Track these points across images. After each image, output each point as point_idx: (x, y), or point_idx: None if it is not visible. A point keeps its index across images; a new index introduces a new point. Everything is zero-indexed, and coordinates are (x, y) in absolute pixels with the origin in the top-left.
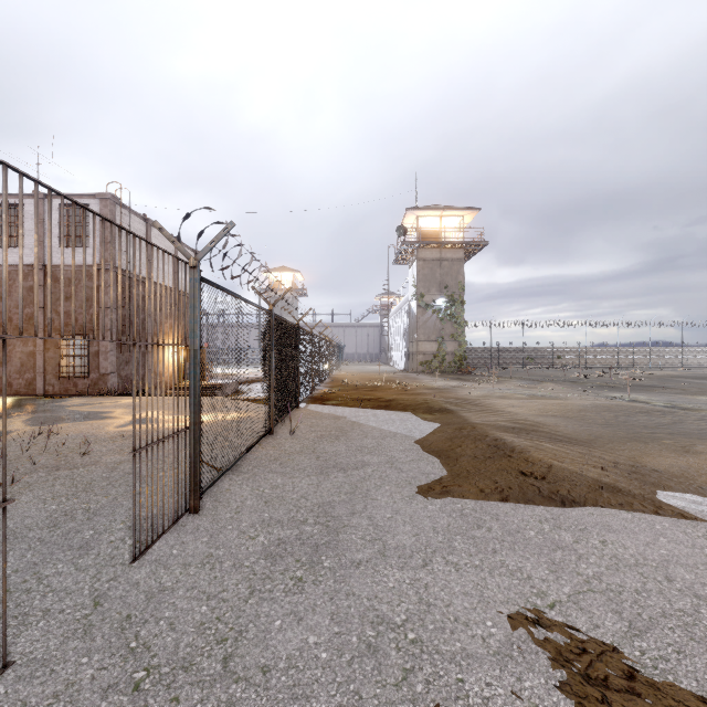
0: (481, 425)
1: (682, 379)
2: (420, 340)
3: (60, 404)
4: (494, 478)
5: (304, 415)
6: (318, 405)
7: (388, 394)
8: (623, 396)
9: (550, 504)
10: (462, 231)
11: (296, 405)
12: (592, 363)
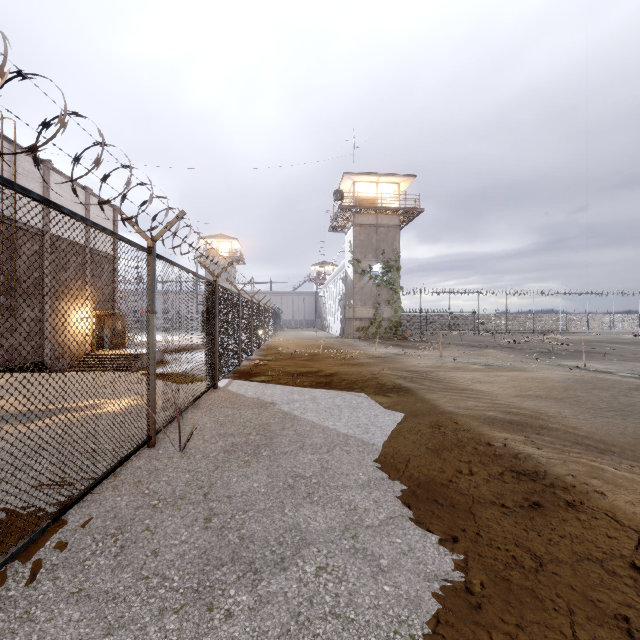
0: (462, 418)
1: (601, 344)
2: (356, 306)
3: None
4: (603, 607)
5: (218, 402)
6: (243, 384)
7: (327, 365)
8: (576, 364)
9: None
10: (398, 197)
11: (211, 386)
12: (509, 329)
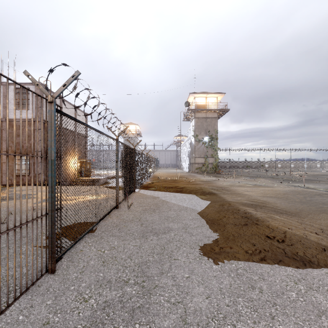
0: (233, 203)
1: (324, 176)
2: (196, 157)
3: (11, 190)
4: (251, 242)
5: (137, 196)
6: (145, 190)
7: (181, 184)
8: (301, 185)
9: (295, 264)
10: (216, 104)
11: (133, 191)
12: (277, 168)
